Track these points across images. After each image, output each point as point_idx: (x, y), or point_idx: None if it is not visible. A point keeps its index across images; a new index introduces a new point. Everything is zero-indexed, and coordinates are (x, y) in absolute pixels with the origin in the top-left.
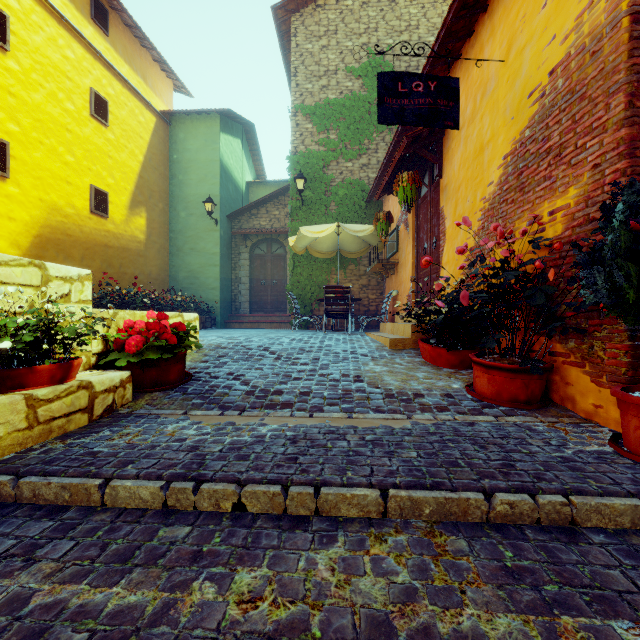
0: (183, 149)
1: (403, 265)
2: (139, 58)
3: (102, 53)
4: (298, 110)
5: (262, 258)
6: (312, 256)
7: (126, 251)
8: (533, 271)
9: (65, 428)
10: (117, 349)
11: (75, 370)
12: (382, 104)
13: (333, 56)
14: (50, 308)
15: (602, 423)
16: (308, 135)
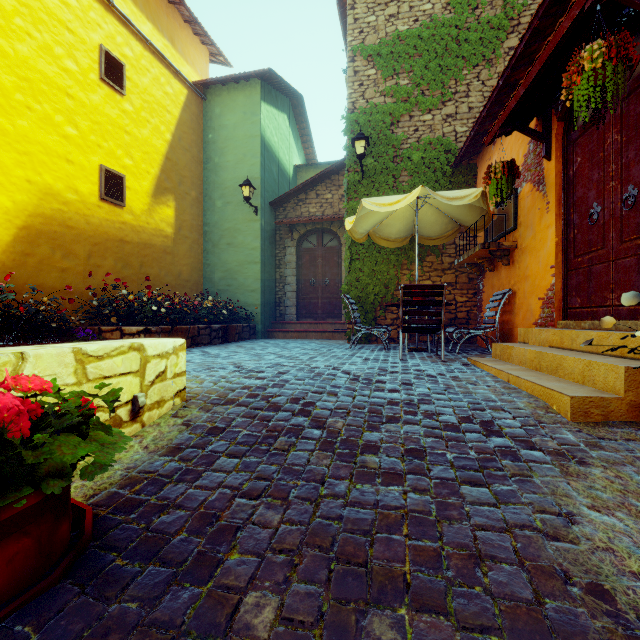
0: (219, 126)
1: (529, 249)
2: (166, 17)
3: (116, 5)
4: (356, 53)
5: (311, 253)
6: (375, 245)
7: (148, 247)
8: None
9: None
10: None
11: None
12: None
13: None
14: None
15: None
16: (370, 84)
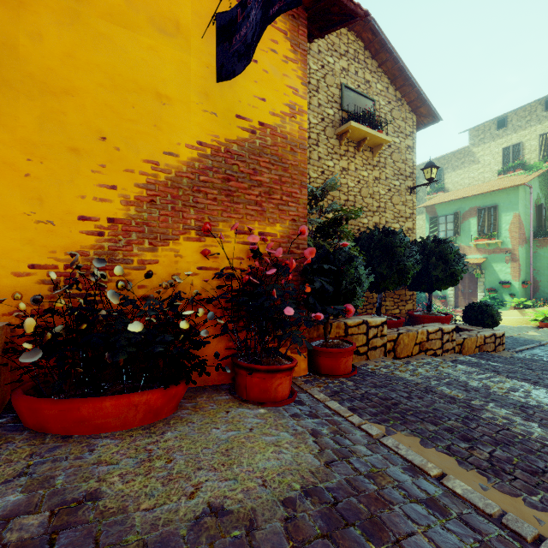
0: None
1: None
2: None
3: None
4: None
5: None
6: None
7: None
8: (288, 282)
9: None
10: None
11: None
12: None
13: None
14: None
15: (297, 375)
16: None
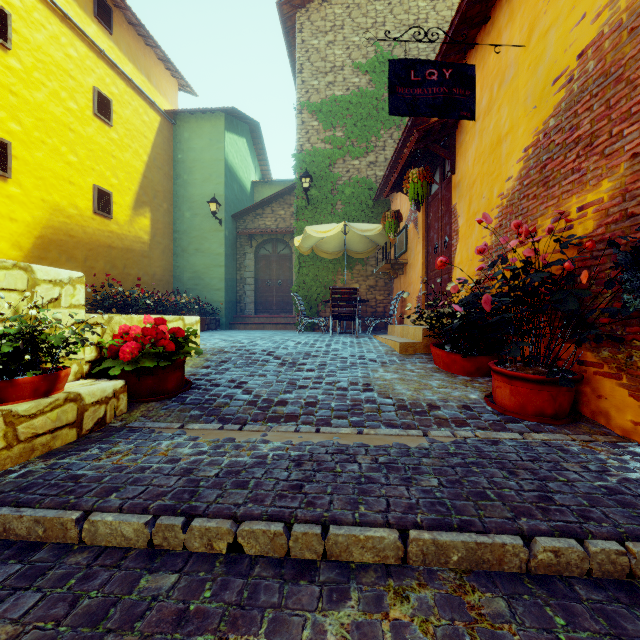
0: (188, 149)
1: (412, 265)
2: (143, 57)
3: (105, 52)
4: (304, 107)
5: (267, 258)
6: (318, 256)
7: (130, 252)
8: (562, 272)
9: (50, 445)
10: (111, 356)
11: (62, 381)
12: (393, 94)
13: (339, 52)
14: (37, 314)
15: None
16: (314, 133)
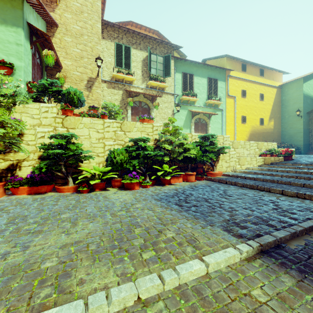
0: (286, 94)
1: None
2: (271, 75)
3: (262, 82)
4: None
5: None
6: None
7: (268, 133)
8: None
9: (276, 162)
10: (280, 154)
11: (277, 155)
12: None
13: None
14: (272, 148)
15: None
16: None
